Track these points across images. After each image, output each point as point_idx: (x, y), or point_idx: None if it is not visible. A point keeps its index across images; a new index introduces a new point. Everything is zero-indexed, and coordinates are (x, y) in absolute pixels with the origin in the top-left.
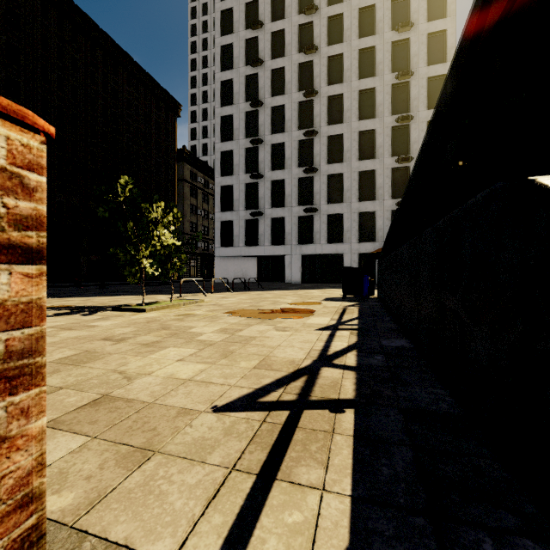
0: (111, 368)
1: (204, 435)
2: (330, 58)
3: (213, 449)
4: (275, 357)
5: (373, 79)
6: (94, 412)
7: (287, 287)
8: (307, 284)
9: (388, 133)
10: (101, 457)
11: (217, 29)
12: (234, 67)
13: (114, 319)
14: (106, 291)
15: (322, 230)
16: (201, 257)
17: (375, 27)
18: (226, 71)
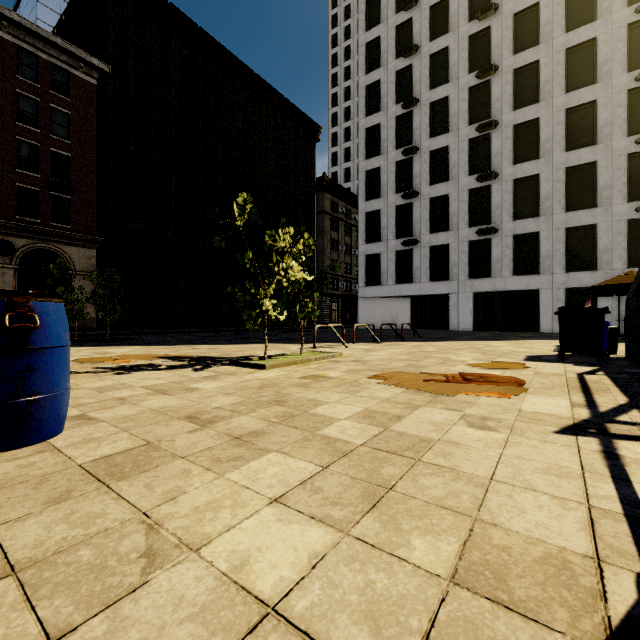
0: (146, 504)
1: None
2: (517, 16)
3: None
4: (500, 528)
5: (592, 25)
6: None
7: (454, 336)
8: (481, 332)
9: (620, 102)
10: None
11: (361, 25)
12: (381, 65)
13: (224, 378)
14: (238, 338)
15: (505, 258)
16: (343, 299)
17: None
18: (371, 72)
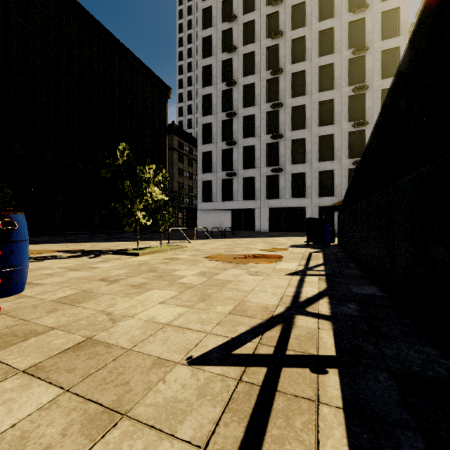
0: (100, 308)
1: (177, 395)
2: (293, 41)
3: (185, 415)
4: (249, 302)
5: (331, 56)
6: (75, 358)
7: (257, 235)
8: (273, 232)
9: (345, 102)
10: (67, 418)
11: (199, 24)
12: (212, 54)
13: (113, 261)
14: (111, 238)
15: (287, 187)
16: (186, 210)
17: (334, 11)
18: (206, 58)
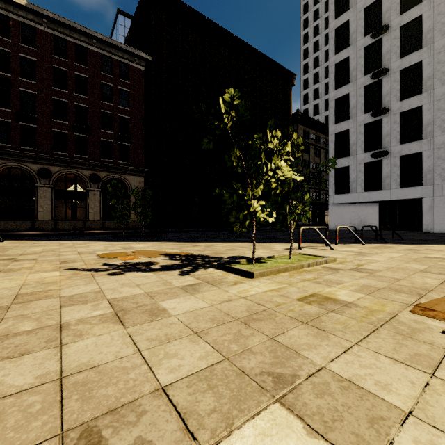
0: None
1: None
2: None
3: None
4: None
5: None
6: None
7: (441, 239)
8: None
9: None
10: None
11: None
12: (350, 7)
13: (204, 292)
14: (232, 237)
15: None
16: (313, 206)
17: None
18: (341, 16)
